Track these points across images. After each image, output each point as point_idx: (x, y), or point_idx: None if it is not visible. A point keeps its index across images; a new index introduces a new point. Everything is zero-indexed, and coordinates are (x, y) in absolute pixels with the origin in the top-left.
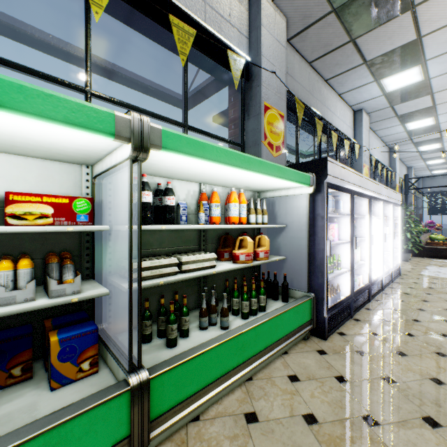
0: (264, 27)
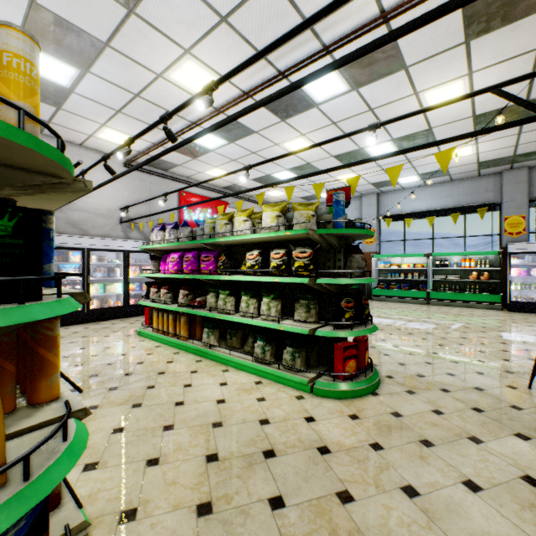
0: (504, 185)
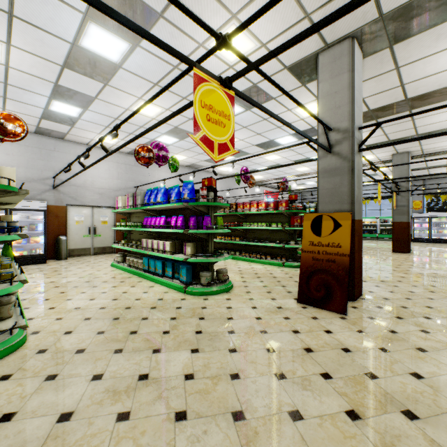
0: (412, 187)
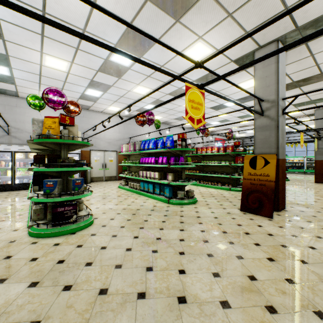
0: None
